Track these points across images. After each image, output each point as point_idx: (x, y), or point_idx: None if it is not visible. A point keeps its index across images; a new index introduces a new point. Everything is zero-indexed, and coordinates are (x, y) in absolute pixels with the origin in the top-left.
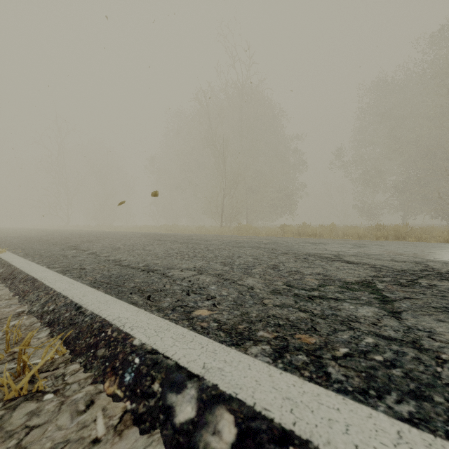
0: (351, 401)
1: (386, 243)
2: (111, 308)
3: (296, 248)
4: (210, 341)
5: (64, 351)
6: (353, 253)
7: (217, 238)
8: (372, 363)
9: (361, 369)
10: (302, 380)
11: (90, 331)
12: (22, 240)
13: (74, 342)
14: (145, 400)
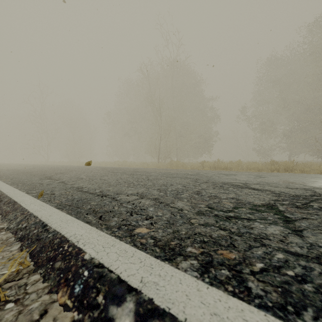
0: (273, 318)
1: (280, 174)
2: (70, 226)
3: (213, 178)
4: (148, 256)
5: (28, 264)
6: (257, 182)
7: (155, 171)
8: (285, 278)
9: (277, 284)
10: (227, 295)
11: (51, 246)
12: (12, 172)
13: (37, 255)
14: (90, 312)
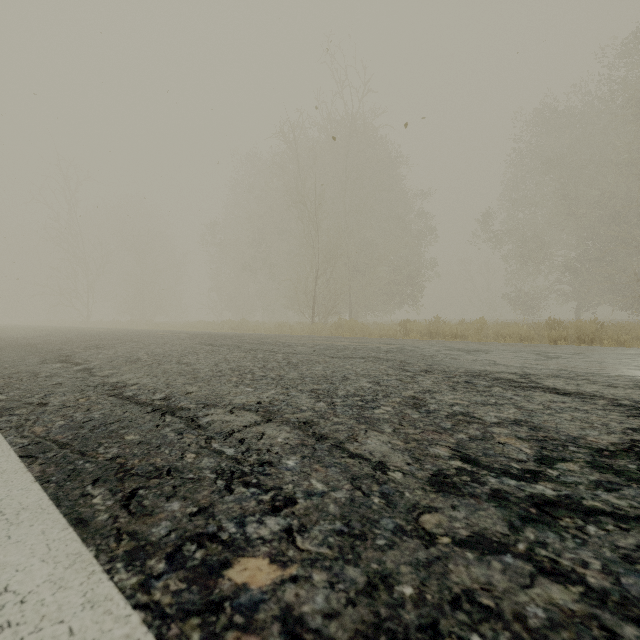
0: None
1: (584, 349)
2: (12, 542)
3: (442, 361)
4: None
5: None
6: (551, 371)
7: (306, 342)
8: None
9: None
10: None
11: None
12: None
13: None
14: None
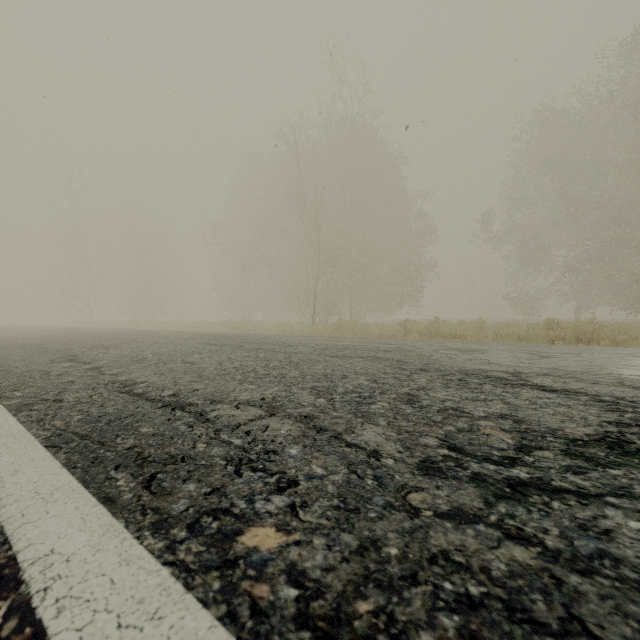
0: None
1: (578, 349)
2: (51, 516)
3: (438, 360)
4: None
5: None
6: (542, 370)
7: (307, 342)
8: None
9: None
10: None
11: None
12: (1, 345)
13: None
14: None
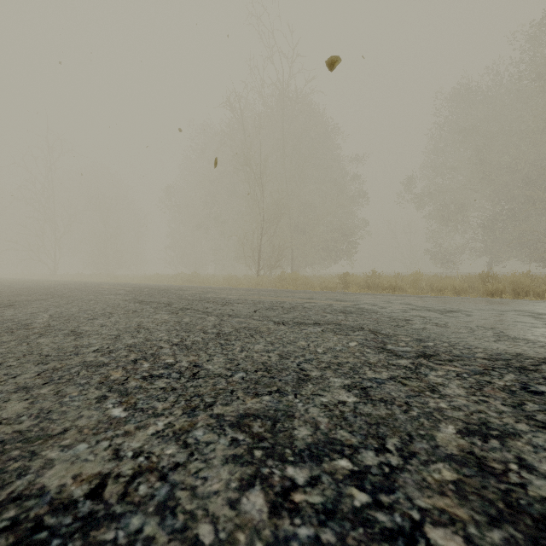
0: None
1: None
2: None
3: (427, 330)
4: None
5: None
6: None
7: (248, 298)
8: None
9: None
10: None
11: None
12: None
13: None
14: None
